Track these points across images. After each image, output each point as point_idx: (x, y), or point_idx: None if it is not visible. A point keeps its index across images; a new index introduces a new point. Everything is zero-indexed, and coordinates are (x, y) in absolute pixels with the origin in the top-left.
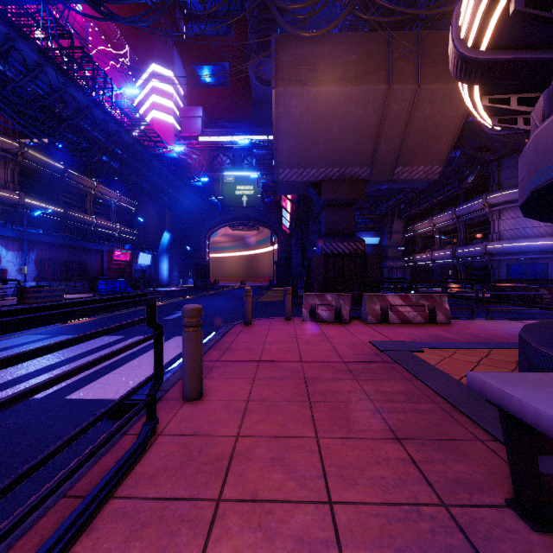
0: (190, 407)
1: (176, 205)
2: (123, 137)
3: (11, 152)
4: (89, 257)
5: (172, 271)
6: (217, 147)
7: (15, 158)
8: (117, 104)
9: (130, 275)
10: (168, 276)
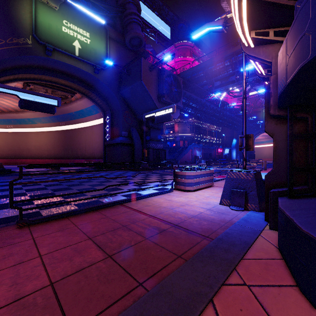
0: (265, 170)
1: (240, 128)
2: (226, 114)
3: (191, 122)
4: (211, 151)
5: (236, 156)
6: (259, 95)
7: (192, 123)
8: (228, 107)
9: (222, 157)
10: (235, 158)
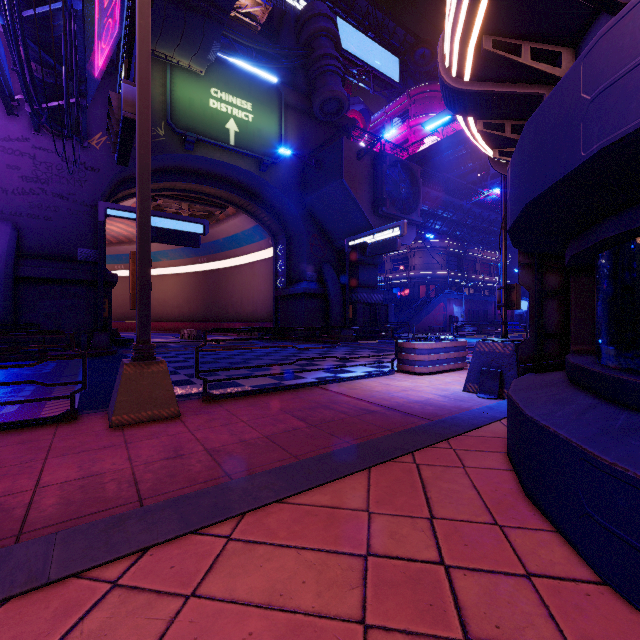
0: None
1: None
2: None
3: (444, 247)
4: (487, 307)
5: None
6: None
7: (445, 250)
8: None
9: (512, 319)
10: None
